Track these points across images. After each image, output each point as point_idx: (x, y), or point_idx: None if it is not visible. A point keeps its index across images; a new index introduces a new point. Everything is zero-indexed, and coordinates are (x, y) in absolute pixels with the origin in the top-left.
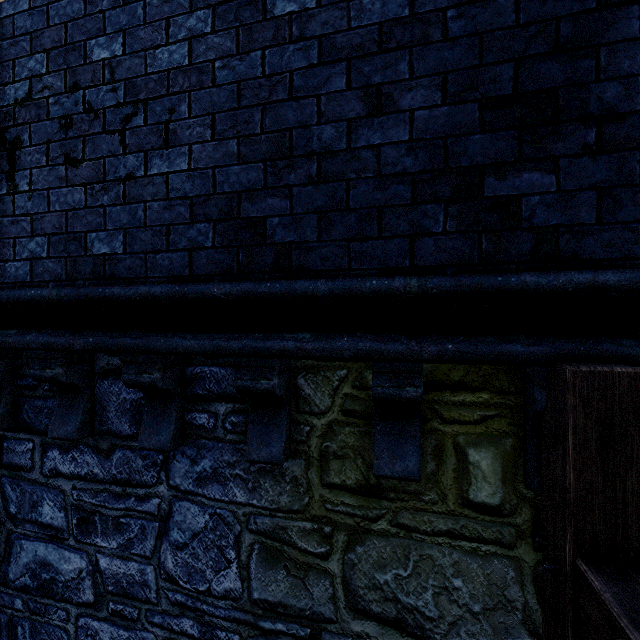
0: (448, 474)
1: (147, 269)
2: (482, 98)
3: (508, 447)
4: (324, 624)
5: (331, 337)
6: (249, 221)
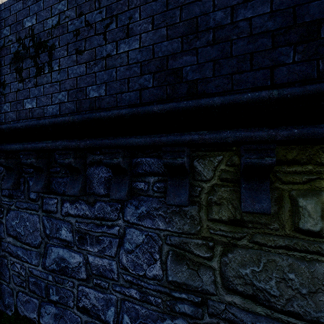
0: (285, 213)
1: (117, 102)
2: None
3: None
4: (209, 296)
5: (219, 131)
6: (173, 70)
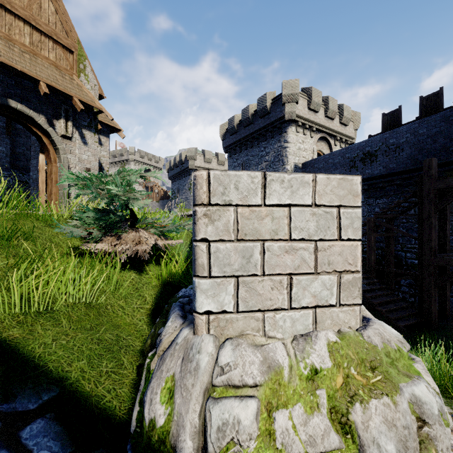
0: None
1: (399, 168)
2: (449, 139)
3: None
4: None
5: None
6: (415, 159)
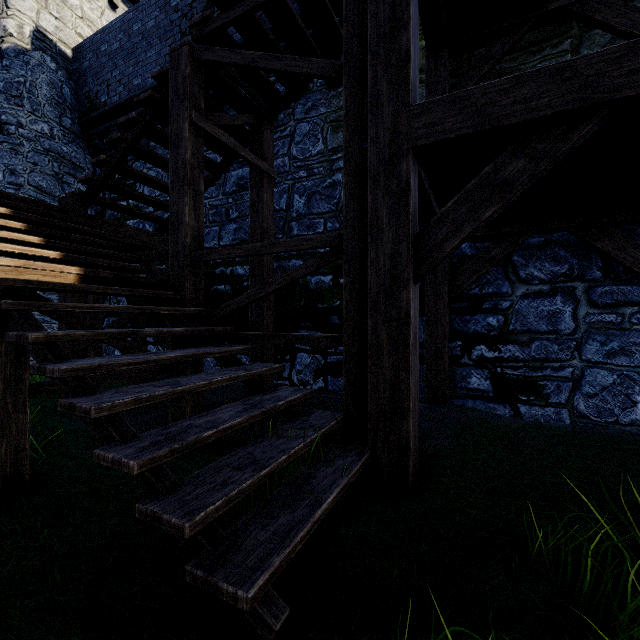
0: None
1: None
2: None
3: (424, 44)
4: None
5: None
6: None
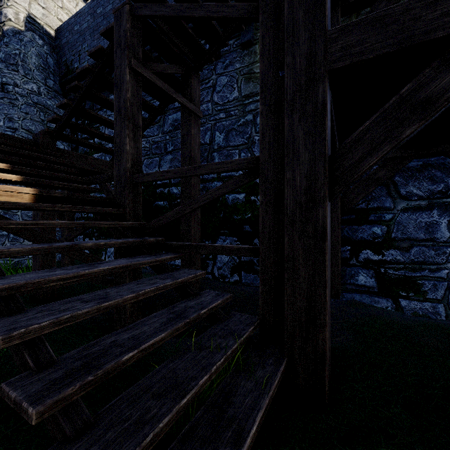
0: None
1: None
2: None
3: None
4: None
5: None
6: None
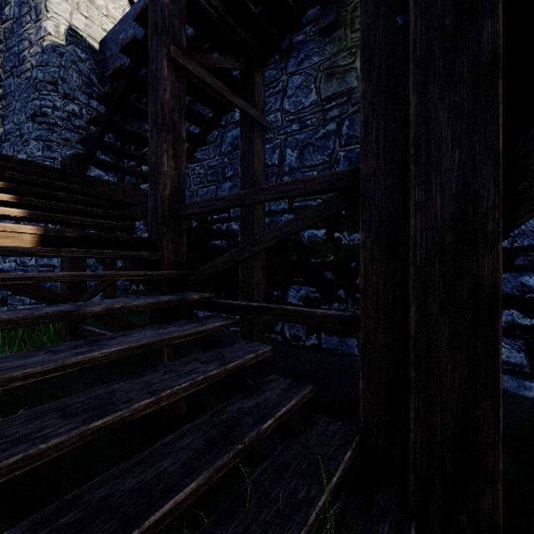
0: None
1: None
2: None
3: None
4: (352, 91)
5: None
6: None
